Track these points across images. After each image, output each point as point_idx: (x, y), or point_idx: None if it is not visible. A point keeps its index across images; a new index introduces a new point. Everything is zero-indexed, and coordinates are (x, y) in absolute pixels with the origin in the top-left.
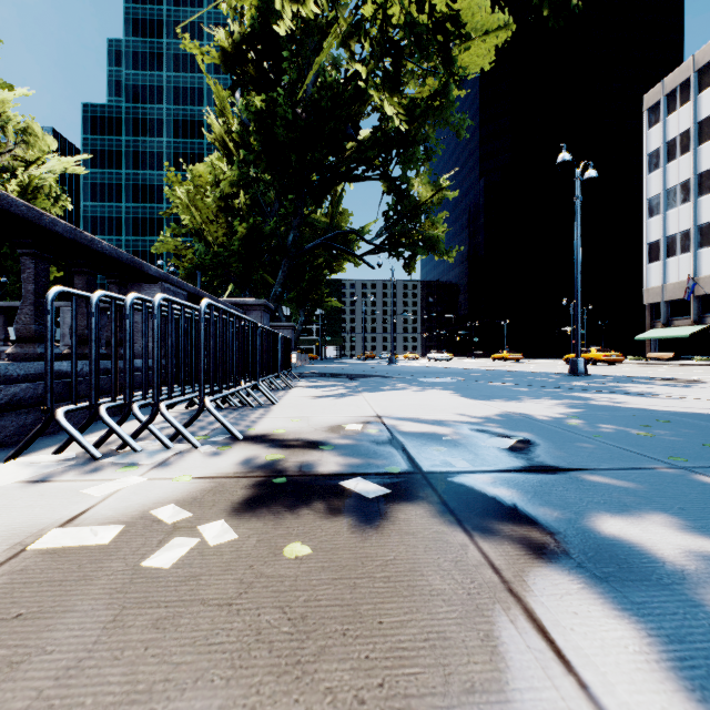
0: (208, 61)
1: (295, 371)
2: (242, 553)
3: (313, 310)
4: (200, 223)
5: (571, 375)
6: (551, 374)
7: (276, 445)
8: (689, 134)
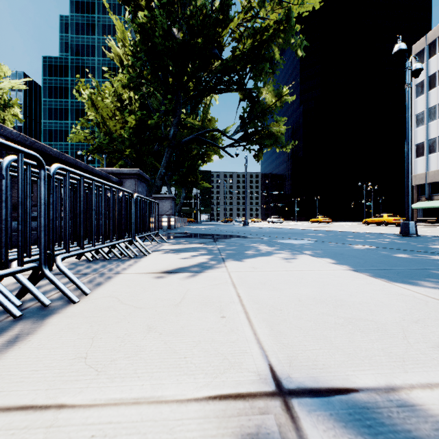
0: None
1: (172, 231)
2: None
3: (191, 188)
4: (101, 119)
5: (404, 236)
6: (382, 234)
7: None
8: None
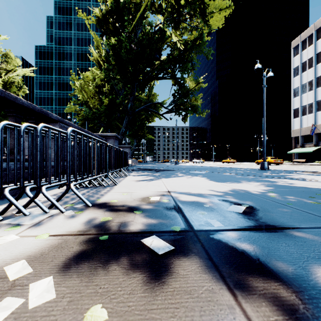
0: (90, 22)
1: (131, 167)
2: (50, 318)
3: (140, 139)
4: (86, 98)
5: (261, 169)
6: (252, 169)
7: (110, 210)
8: (312, 59)
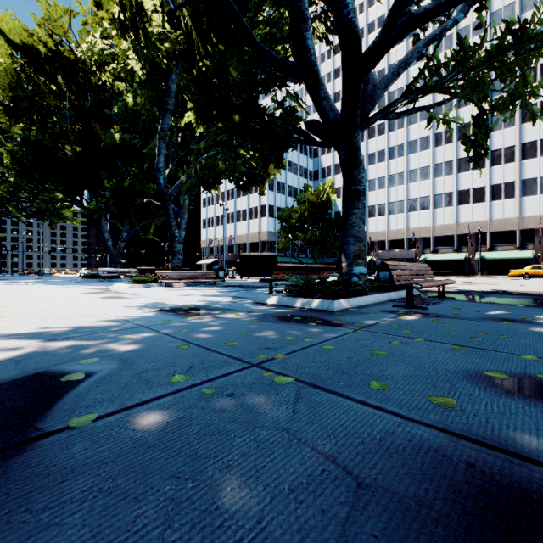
0: None
1: None
2: None
3: None
4: None
5: None
6: None
7: None
8: None
